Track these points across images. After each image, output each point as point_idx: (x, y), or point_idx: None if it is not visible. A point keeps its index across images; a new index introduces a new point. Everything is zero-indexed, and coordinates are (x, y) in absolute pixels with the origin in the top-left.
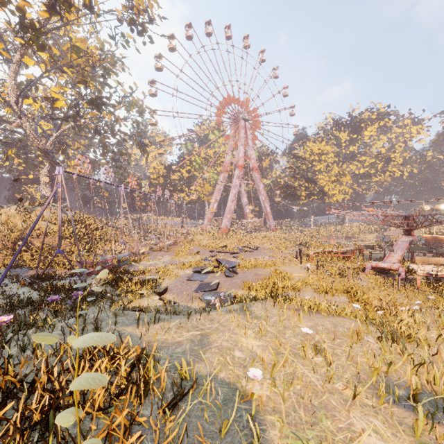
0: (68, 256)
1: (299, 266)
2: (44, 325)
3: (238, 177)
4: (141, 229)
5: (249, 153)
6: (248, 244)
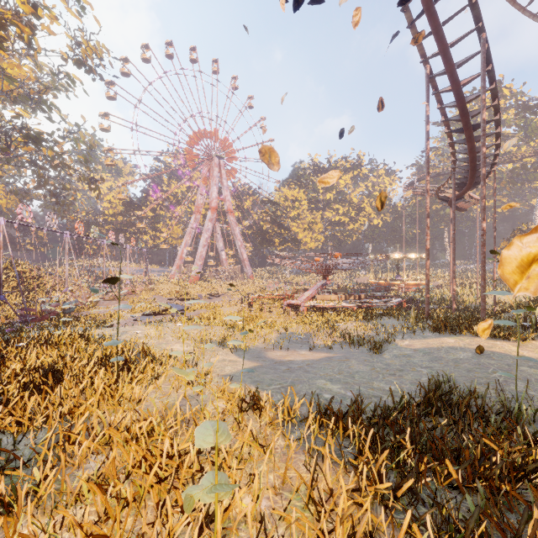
0: (0, 306)
1: (239, 307)
2: (21, 332)
3: (211, 220)
4: (91, 278)
5: (224, 194)
6: (214, 292)
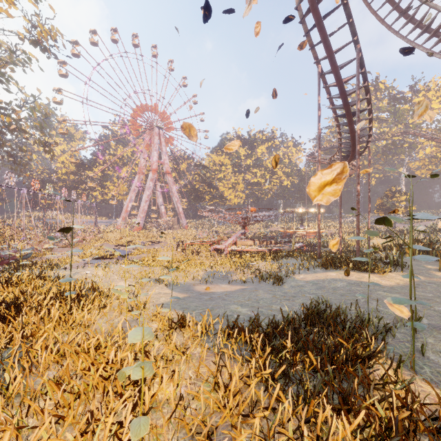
0: None
1: (174, 251)
2: None
3: (152, 180)
4: (46, 229)
5: (163, 158)
6: (155, 240)
